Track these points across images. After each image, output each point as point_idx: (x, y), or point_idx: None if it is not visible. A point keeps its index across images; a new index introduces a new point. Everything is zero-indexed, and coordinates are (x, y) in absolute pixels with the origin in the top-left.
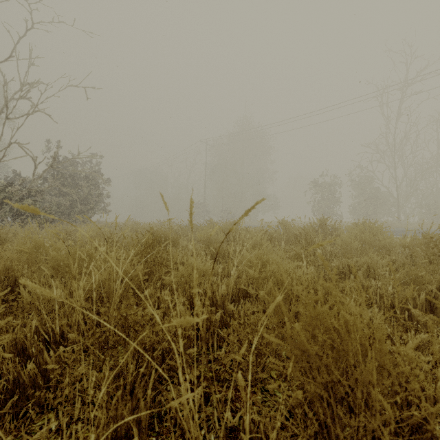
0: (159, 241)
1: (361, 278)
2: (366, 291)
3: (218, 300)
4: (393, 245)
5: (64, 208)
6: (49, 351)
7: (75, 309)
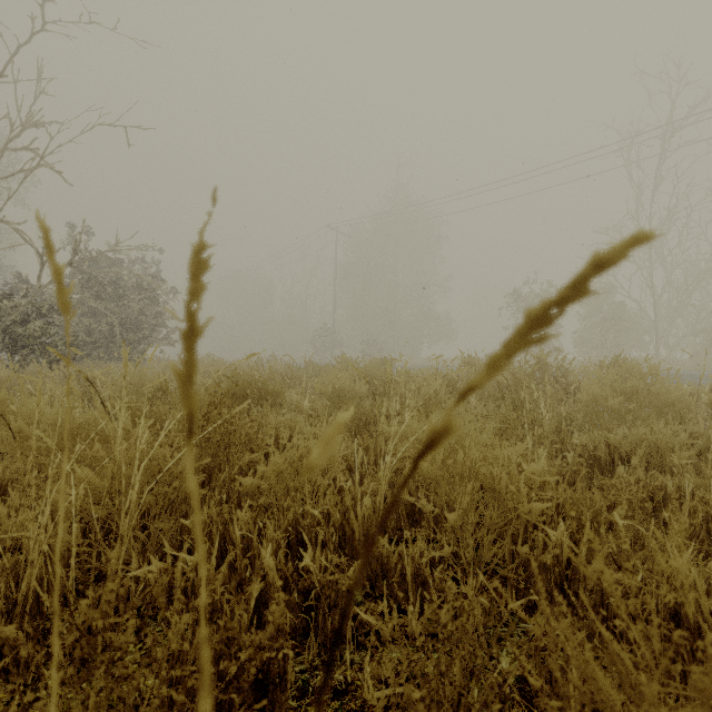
0: (248, 395)
1: (640, 471)
2: (651, 498)
3: (355, 528)
4: (684, 404)
5: (99, 337)
6: None
7: (30, 561)
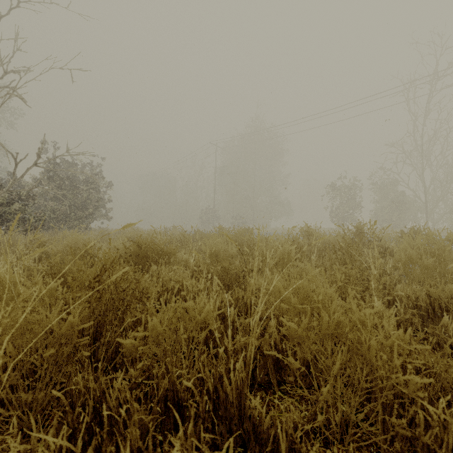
0: (150, 255)
1: None
2: None
3: (228, 391)
4: None
5: (60, 214)
6: None
7: None
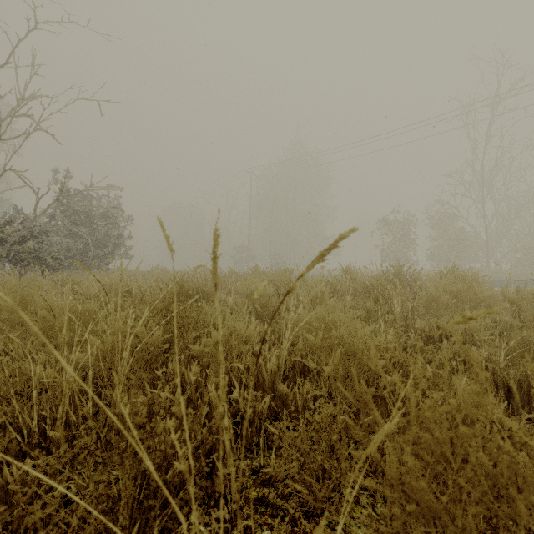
0: (190, 295)
1: (457, 344)
2: (464, 362)
3: (265, 378)
4: (493, 300)
5: (76, 253)
6: (24, 455)
7: (63, 394)
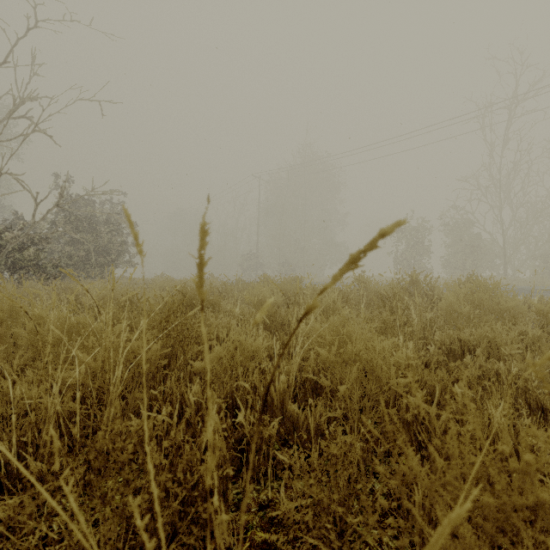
0: (194, 304)
1: (481, 359)
2: (489, 378)
3: (274, 397)
4: (518, 311)
5: (78, 260)
6: (3, 487)
7: (47, 418)
